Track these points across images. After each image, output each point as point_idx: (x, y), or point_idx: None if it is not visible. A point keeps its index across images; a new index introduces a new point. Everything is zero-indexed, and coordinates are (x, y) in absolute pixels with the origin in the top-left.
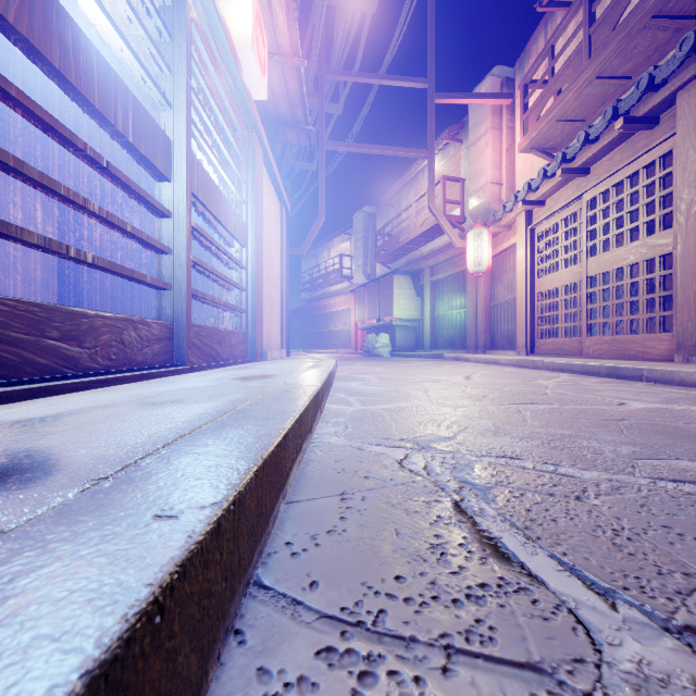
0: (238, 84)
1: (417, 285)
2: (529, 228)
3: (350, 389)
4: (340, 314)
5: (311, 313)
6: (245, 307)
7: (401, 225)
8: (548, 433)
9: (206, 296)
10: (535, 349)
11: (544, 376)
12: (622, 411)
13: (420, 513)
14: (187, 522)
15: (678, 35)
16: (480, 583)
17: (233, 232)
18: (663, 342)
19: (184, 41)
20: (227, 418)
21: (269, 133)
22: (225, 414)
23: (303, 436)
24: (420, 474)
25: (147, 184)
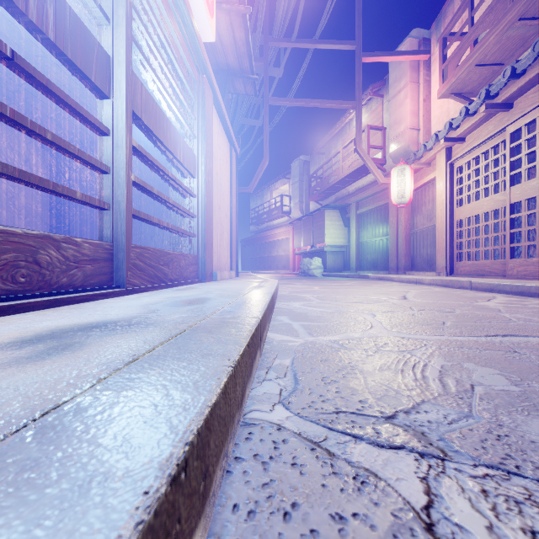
0: (186, 20)
1: (344, 217)
2: (448, 163)
3: (293, 311)
4: (281, 242)
5: (258, 242)
6: (195, 232)
7: (331, 169)
8: None
9: (151, 218)
10: (454, 270)
11: (479, 297)
12: None
13: None
14: None
15: None
16: None
17: (182, 161)
18: None
19: None
20: None
21: (219, 82)
22: None
23: (219, 446)
24: None
25: None
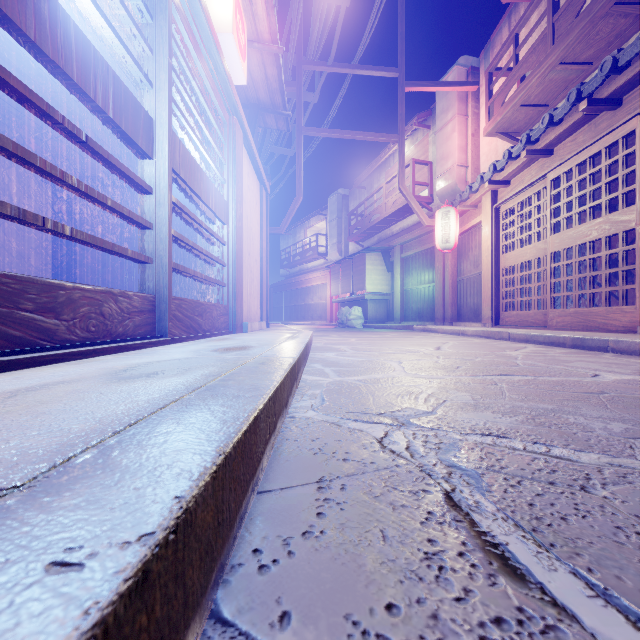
0: (219, 68)
1: (387, 261)
2: (494, 207)
3: (326, 360)
4: (316, 289)
5: (289, 288)
6: (226, 281)
7: (373, 206)
8: (530, 407)
9: (187, 270)
10: (500, 321)
11: (511, 347)
12: (599, 383)
13: (408, 508)
14: (93, 578)
15: (639, 21)
16: (494, 617)
17: (214, 209)
18: (626, 314)
19: (165, 23)
20: (195, 396)
21: (249, 118)
22: (194, 391)
23: (278, 413)
24: (403, 456)
25: (135, 166)
